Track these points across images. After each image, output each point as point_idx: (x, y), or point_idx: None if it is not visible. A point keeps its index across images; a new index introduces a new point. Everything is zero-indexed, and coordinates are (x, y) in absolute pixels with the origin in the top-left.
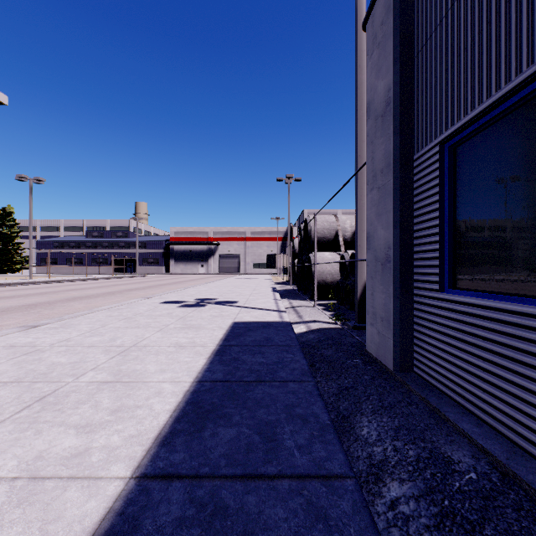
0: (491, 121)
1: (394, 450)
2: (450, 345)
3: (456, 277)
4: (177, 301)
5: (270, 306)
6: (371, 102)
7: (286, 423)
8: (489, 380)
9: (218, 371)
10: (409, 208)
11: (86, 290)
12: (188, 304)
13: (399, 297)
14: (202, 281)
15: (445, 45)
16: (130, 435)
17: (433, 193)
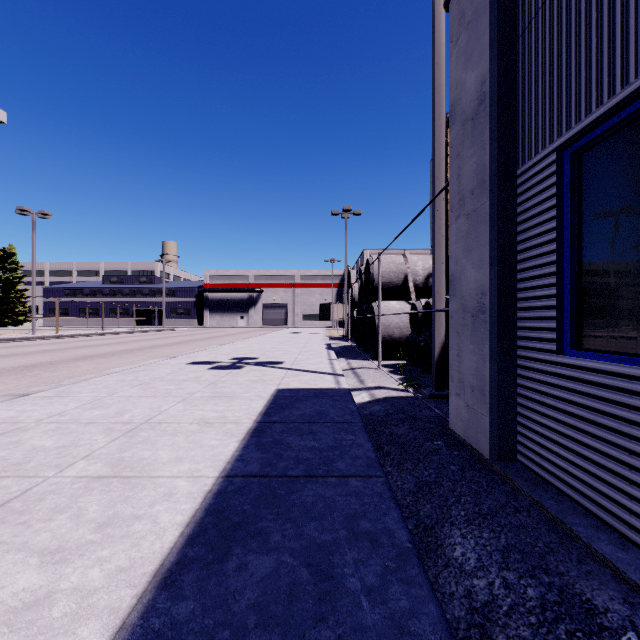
0: (639, 112)
1: (504, 585)
2: (575, 428)
3: (582, 334)
4: (208, 362)
5: (323, 367)
6: (456, 103)
7: (347, 546)
8: (639, 483)
9: (253, 460)
10: (510, 241)
11: (100, 347)
12: (222, 365)
13: (497, 360)
14: (241, 336)
15: (567, 12)
16: (117, 568)
17: (547, 218)
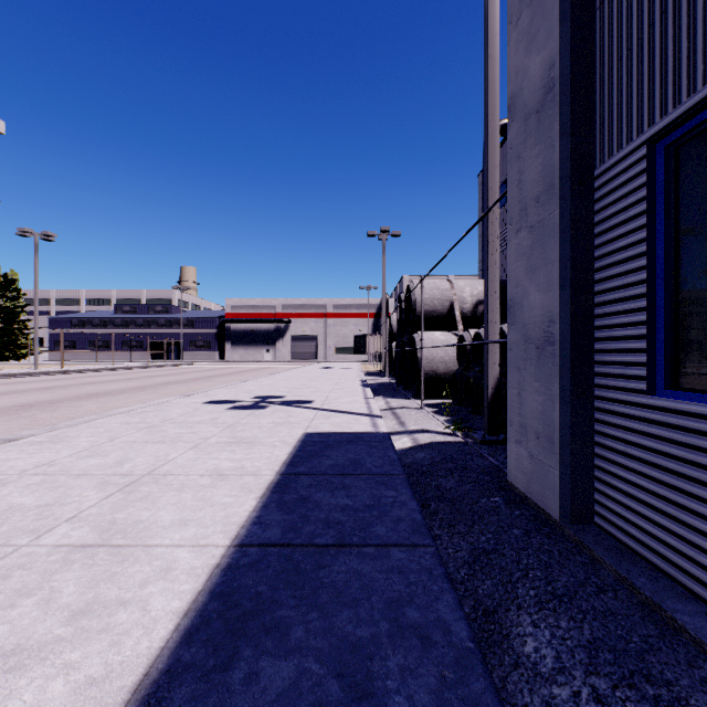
0: None
1: (594, 698)
2: (673, 488)
3: (679, 370)
4: (227, 401)
5: (358, 407)
6: (517, 95)
7: (389, 646)
8: None
9: (273, 523)
10: (586, 257)
11: (108, 383)
12: (243, 405)
13: (569, 402)
14: (267, 372)
15: None
16: (87, 680)
17: (634, 227)
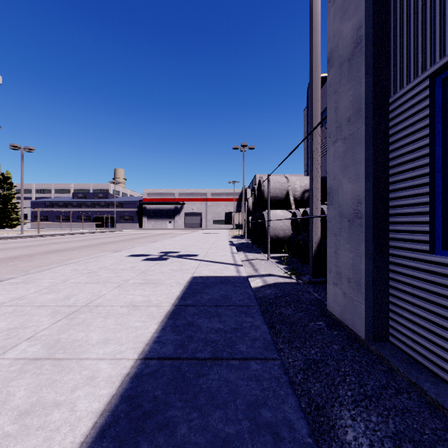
0: None
1: None
2: None
3: None
4: (142, 255)
5: (227, 259)
6: (334, 50)
7: (250, 442)
8: None
9: (168, 342)
10: (383, 158)
11: (67, 243)
12: (152, 257)
13: (372, 258)
14: (169, 235)
15: None
16: None
17: (419, 136)
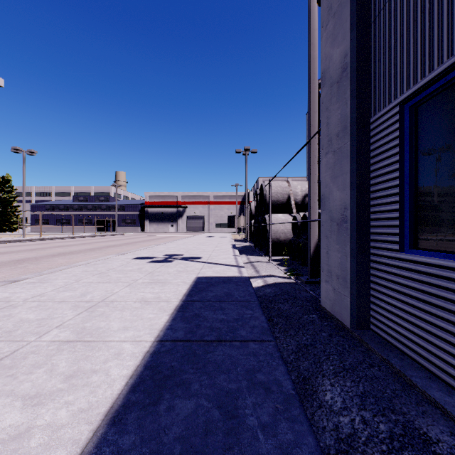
0: None
1: (362, 422)
2: (413, 306)
3: (418, 237)
4: (147, 257)
5: (230, 261)
6: (326, 71)
7: (247, 393)
8: None
9: (179, 329)
10: (365, 170)
11: (71, 246)
12: (157, 260)
13: (355, 256)
14: (171, 239)
15: (407, 4)
16: (79, 410)
17: (392, 153)
